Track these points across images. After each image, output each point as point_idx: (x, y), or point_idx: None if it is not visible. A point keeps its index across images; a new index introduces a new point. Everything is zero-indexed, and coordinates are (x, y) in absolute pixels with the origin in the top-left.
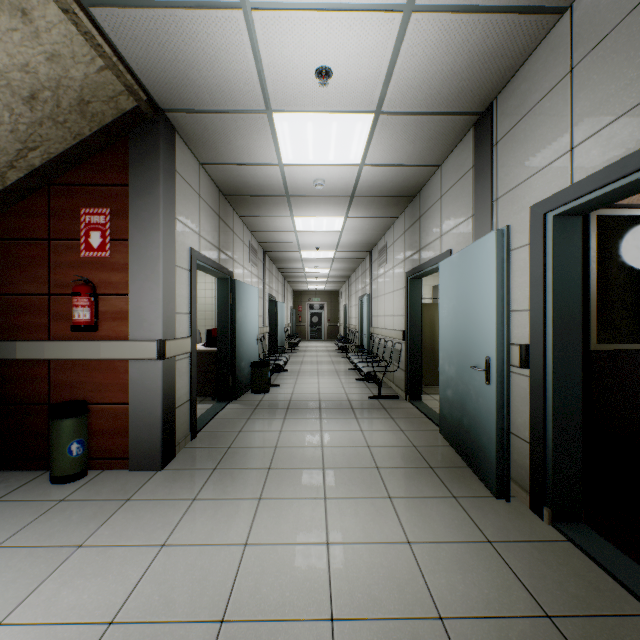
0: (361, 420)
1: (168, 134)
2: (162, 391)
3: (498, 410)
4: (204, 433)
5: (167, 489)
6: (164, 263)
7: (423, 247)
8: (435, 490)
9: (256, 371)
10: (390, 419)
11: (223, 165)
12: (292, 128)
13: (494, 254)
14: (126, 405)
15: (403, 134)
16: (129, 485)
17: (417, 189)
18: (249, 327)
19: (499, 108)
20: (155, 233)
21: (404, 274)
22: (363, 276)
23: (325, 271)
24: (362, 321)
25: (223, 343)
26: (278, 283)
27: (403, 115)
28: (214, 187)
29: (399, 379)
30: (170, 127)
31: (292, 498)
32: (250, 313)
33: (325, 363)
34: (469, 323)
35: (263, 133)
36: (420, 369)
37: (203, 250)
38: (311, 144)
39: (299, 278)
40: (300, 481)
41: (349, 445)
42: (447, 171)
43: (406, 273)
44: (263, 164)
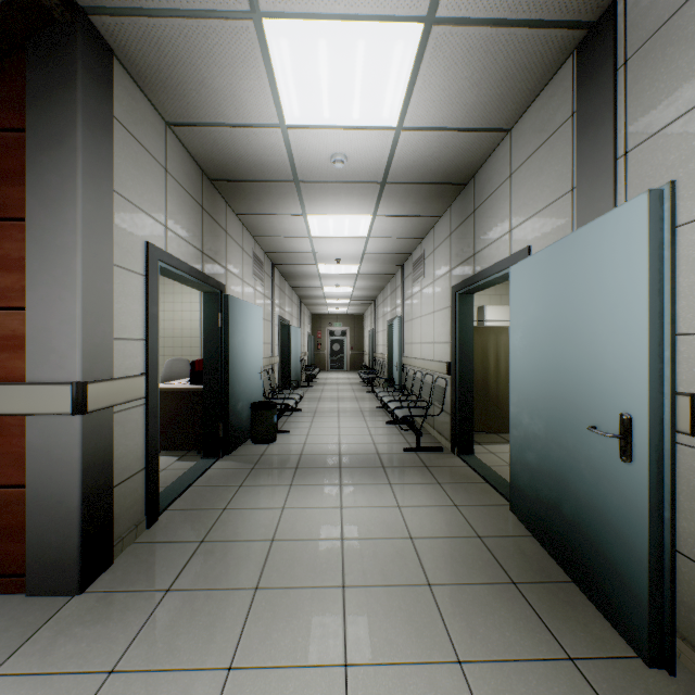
0: (397, 487)
1: (96, 53)
2: (81, 465)
3: (653, 510)
4: (171, 513)
5: (71, 644)
6: (86, 258)
7: (480, 250)
8: (533, 641)
9: (258, 415)
10: (436, 485)
11: (200, 127)
12: (295, 53)
13: (644, 234)
14: (22, 488)
15: (464, 68)
16: (9, 634)
17: (471, 172)
18: (249, 357)
19: (632, 2)
20: (69, 208)
21: (450, 289)
22: (393, 296)
23: (347, 290)
24: (391, 349)
25: (211, 379)
26: (292, 304)
27: (469, 26)
28: (193, 165)
29: (442, 424)
30: (100, 44)
31: (287, 666)
32: (250, 339)
33: (347, 400)
34: (576, 355)
35: (251, 63)
36: (472, 413)
37: (173, 249)
38: (326, 87)
39: (317, 299)
40: (304, 620)
41: (382, 535)
42: (522, 135)
43: (453, 287)
44: (258, 126)
